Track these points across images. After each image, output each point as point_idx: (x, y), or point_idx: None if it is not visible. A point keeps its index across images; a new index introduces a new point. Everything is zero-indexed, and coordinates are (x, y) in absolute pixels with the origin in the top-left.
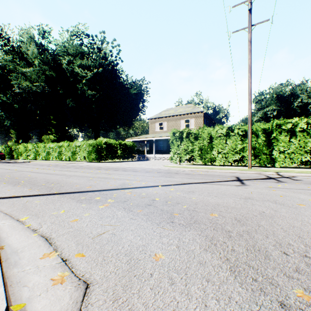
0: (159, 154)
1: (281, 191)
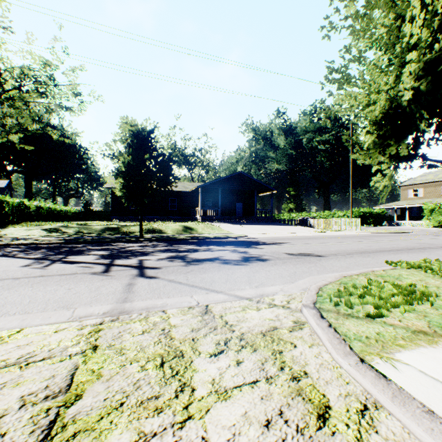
0: (413, 221)
1: None
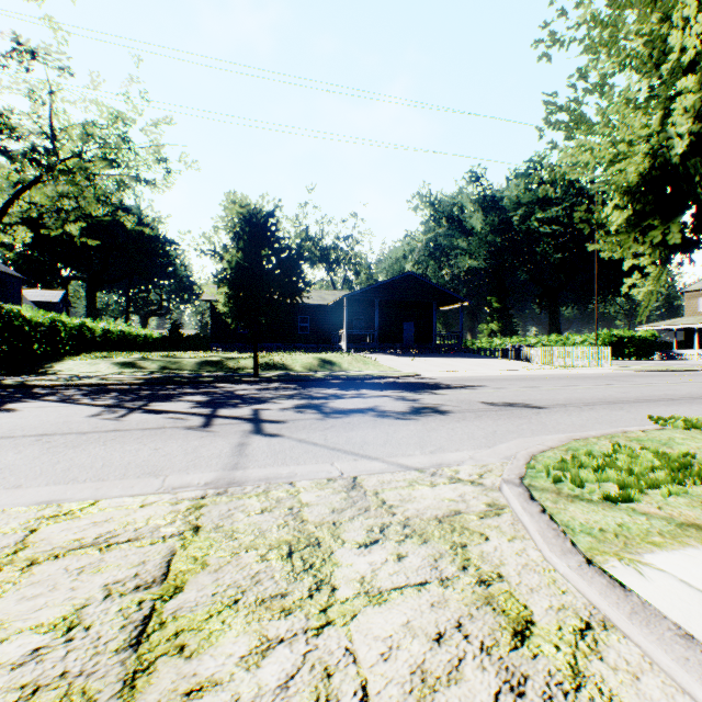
0: None
1: None
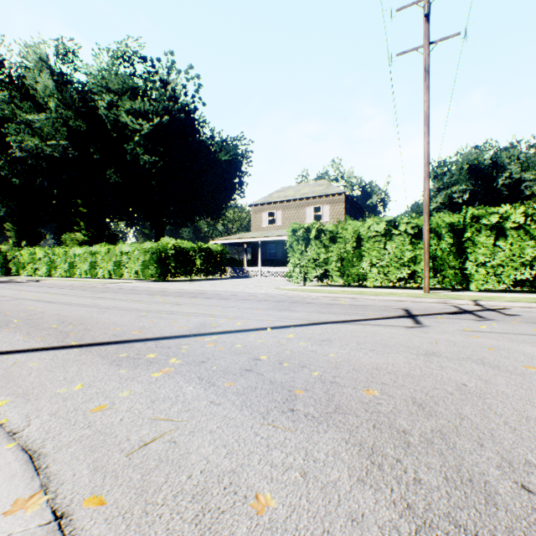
0: (269, 267)
1: (489, 338)
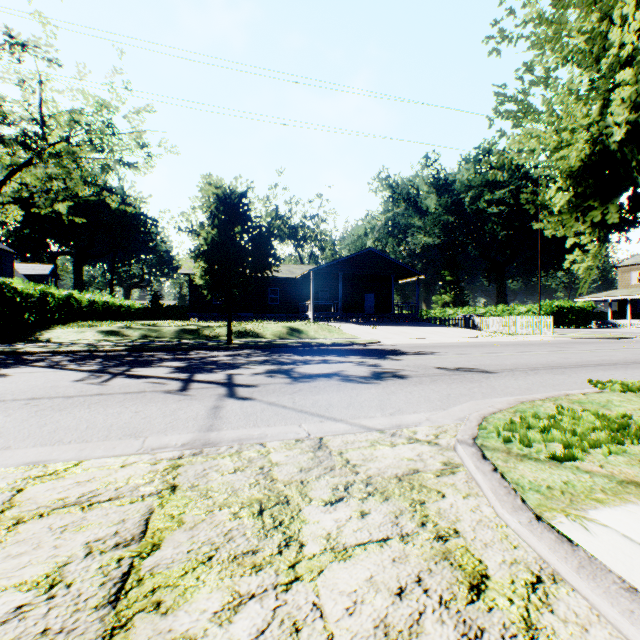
0: (638, 320)
1: None
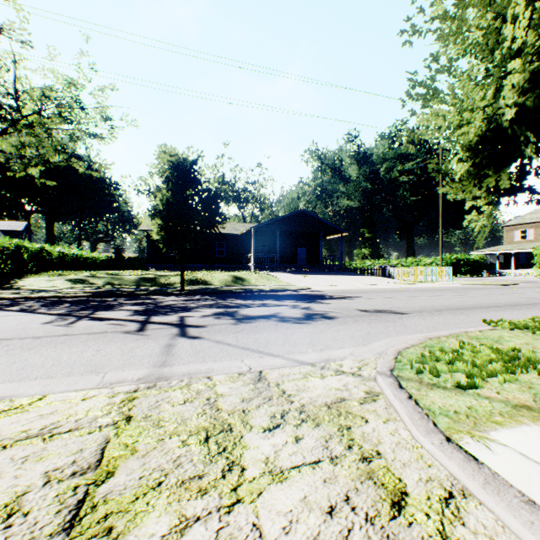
0: (520, 270)
1: None
